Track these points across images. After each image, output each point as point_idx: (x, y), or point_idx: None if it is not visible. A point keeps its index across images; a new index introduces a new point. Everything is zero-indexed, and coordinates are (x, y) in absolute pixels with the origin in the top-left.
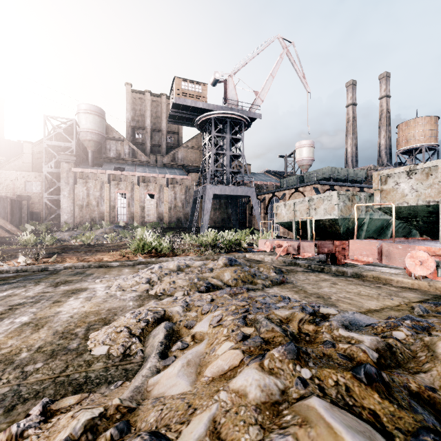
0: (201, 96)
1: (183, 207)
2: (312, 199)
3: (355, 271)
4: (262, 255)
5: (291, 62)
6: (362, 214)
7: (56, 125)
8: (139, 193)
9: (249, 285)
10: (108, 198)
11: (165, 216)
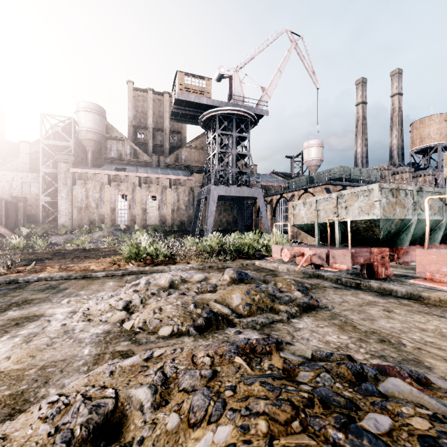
0: (205, 92)
1: (187, 209)
2: (341, 195)
3: (409, 290)
4: (275, 263)
5: (299, 57)
6: (409, 214)
7: (54, 124)
8: (140, 194)
9: (269, 314)
10: (108, 199)
11: (167, 219)
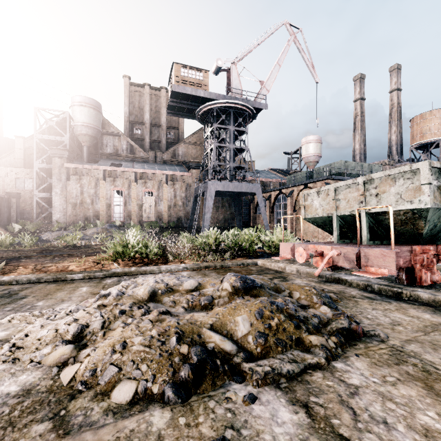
0: (202, 84)
1: (183, 205)
2: (370, 179)
3: None
4: (281, 263)
5: (298, 50)
6: None
7: (49, 119)
8: (137, 190)
9: (295, 353)
10: (103, 195)
11: (164, 215)
